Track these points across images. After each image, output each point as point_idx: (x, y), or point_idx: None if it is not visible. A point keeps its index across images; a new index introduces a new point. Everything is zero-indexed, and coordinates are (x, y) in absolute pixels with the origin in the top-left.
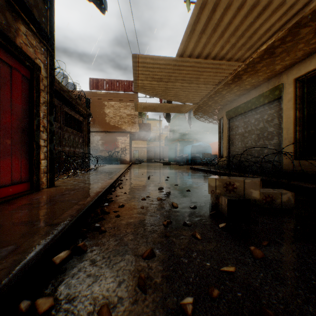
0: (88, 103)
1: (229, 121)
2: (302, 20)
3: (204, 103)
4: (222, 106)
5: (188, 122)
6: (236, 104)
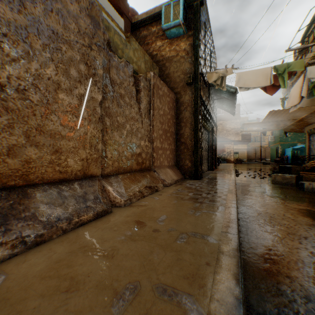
0: None
1: (308, 136)
2: (311, 113)
3: (287, 127)
4: (303, 126)
5: (284, 132)
6: (311, 127)
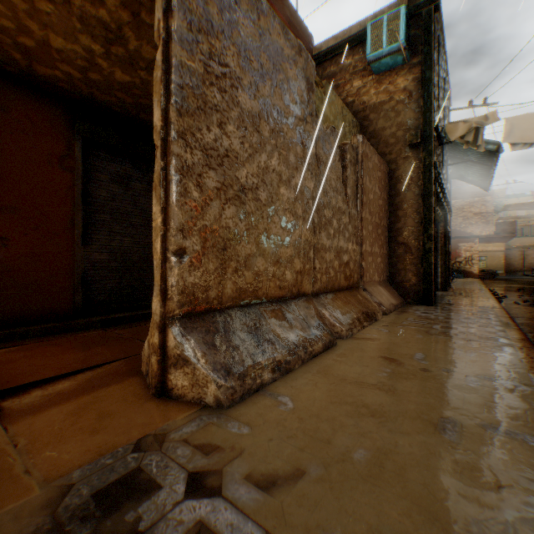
0: None
1: None
2: None
3: None
4: None
5: None
6: None
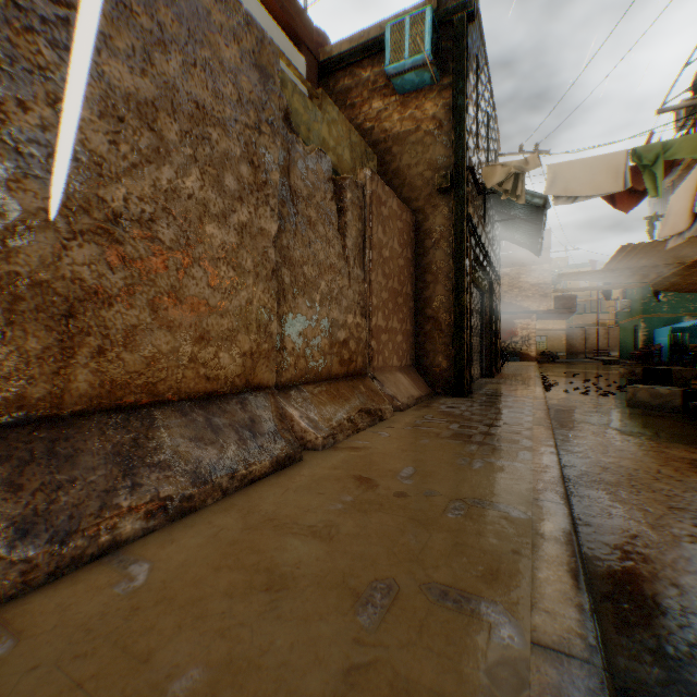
0: None
1: None
2: None
3: (661, 281)
4: None
5: (653, 291)
6: None
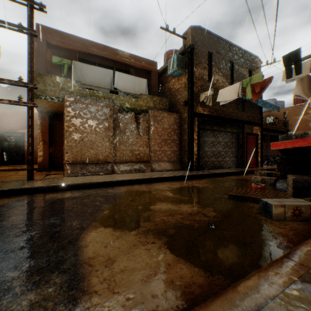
0: (285, 123)
1: None
2: None
3: None
4: None
5: None
6: None
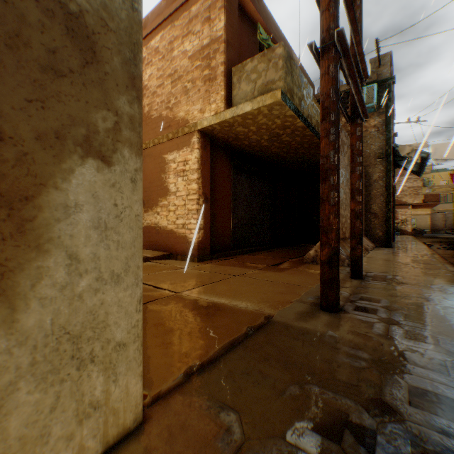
0: None
1: None
2: None
3: None
4: None
5: None
6: None
